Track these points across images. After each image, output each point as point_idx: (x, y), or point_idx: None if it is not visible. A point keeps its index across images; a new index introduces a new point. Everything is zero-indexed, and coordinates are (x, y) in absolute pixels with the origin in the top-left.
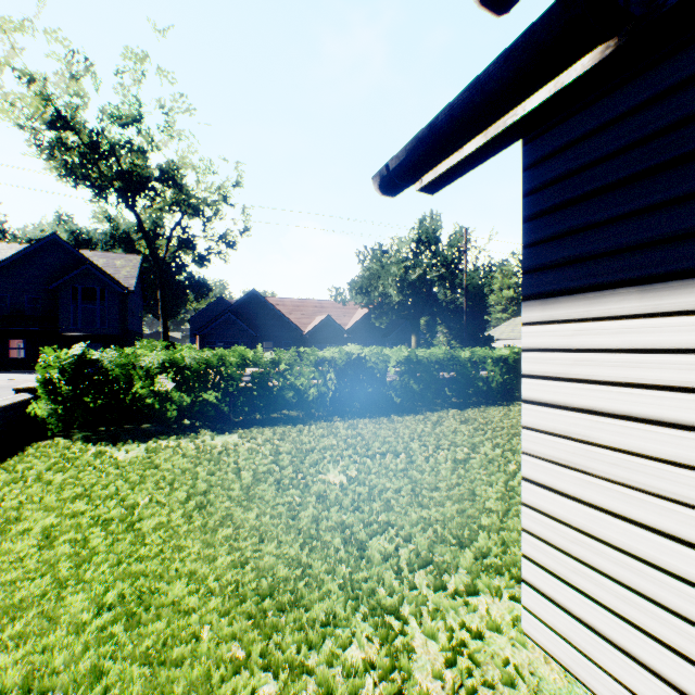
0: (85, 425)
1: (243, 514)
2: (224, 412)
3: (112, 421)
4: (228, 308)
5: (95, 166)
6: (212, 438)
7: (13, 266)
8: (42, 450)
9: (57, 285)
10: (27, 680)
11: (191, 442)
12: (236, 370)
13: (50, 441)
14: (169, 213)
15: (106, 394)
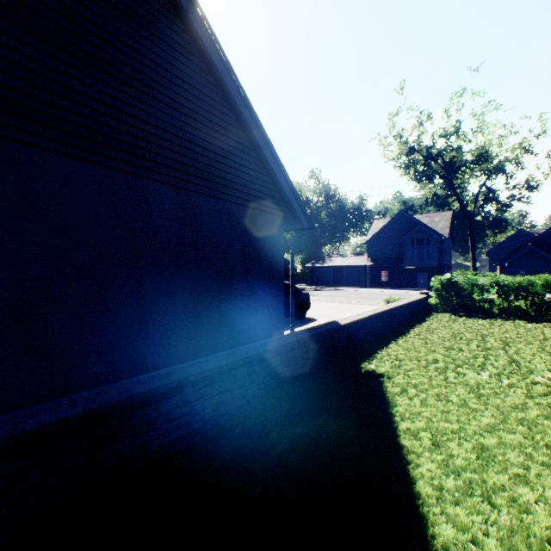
0: (446, 311)
1: (544, 341)
2: (529, 315)
3: (462, 310)
4: (529, 242)
5: (426, 167)
6: (523, 323)
7: (382, 232)
8: (438, 315)
9: (402, 239)
10: (483, 345)
11: (509, 323)
12: (539, 289)
13: (438, 314)
14: (473, 176)
15: (460, 297)
